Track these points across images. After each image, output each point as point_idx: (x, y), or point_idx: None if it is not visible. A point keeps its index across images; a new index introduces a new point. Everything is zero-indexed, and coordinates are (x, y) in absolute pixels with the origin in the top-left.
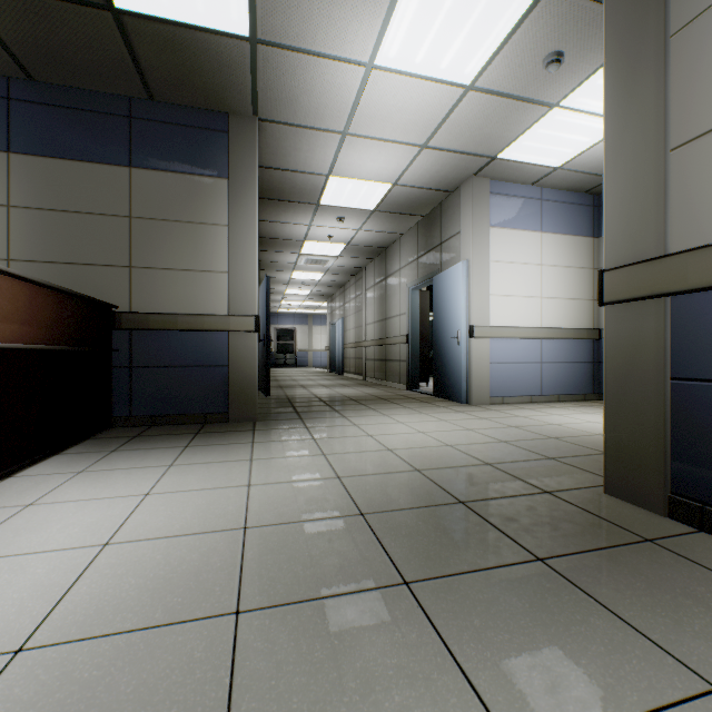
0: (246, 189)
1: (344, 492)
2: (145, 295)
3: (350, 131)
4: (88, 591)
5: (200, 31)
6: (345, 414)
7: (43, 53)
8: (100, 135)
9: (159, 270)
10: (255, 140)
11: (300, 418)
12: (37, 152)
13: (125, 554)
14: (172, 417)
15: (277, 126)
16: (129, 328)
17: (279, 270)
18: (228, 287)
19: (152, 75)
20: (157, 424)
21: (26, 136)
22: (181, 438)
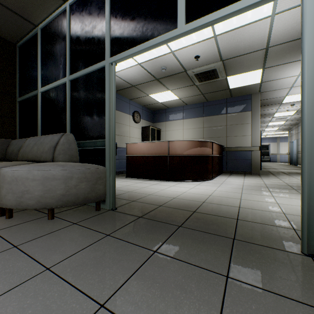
0: (256, 112)
1: (286, 184)
2: (229, 143)
3: (293, 86)
4: (245, 184)
5: (247, 85)
6: (291, 175)
7: (212, 97)
8: (220, 108)
9: (233, 137)
10: (259, 99)
11: (274, 175)
12: (208, 116)
13: (247, 183)
14: (236, 172)
15: (266, 92)
16: (226, 151)
17: (262, 123)
18: (251, 139)
19: (233, 94)
20: (232, 173)
21: (206, 113)
22: (241, 175)
